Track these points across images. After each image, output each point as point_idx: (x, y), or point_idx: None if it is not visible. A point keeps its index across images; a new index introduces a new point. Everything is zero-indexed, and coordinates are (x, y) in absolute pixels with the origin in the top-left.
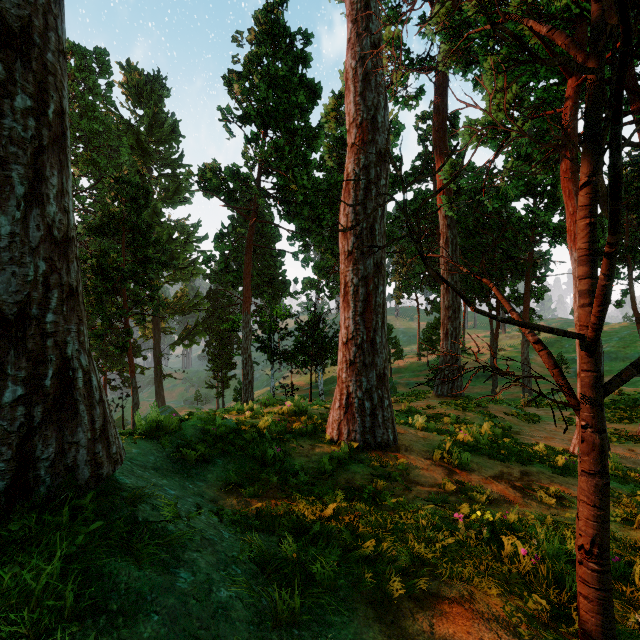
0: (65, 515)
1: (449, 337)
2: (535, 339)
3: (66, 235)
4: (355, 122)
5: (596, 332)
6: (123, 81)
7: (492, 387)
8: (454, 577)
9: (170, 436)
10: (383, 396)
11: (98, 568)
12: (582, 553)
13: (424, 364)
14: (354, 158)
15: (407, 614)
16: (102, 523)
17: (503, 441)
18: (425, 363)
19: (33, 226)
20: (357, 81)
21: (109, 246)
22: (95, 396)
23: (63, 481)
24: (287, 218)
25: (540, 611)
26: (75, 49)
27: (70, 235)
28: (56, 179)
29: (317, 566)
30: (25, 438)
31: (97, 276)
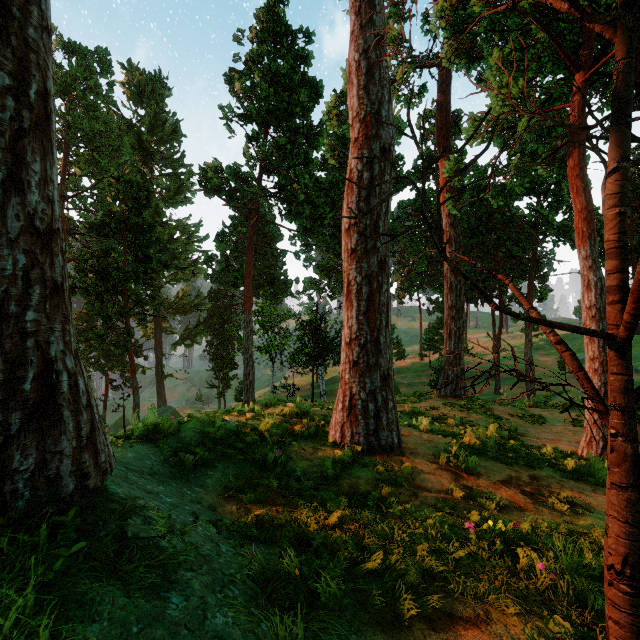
0: (43, 534)
1: (452, 337)
2: (557, 339)
3: (50, 226)
4: (358, 116)
5: (629, 331)
6: (124, 81)
7: (495, 387)
8: (468, 594)
9: (168, 439)
10: (387, 398)
11: (79, 595)
12: (612, 573)
13: (426, 364)
14: (357, 153)
15: (419, 637)
16: (85, 543)
17: (509, 443)
18: (427, 363)
19: (12, 216)
20: (360, 74)
21: (110, 246)
22: (82, 401)
23: (44, 495)
24: (288, 217)
25: (564, 635)
26: (76, 49)
27: (54, 226)
28: (39, 165)
29: (321, 584)
30: (1, 448)
31: (98, 276)
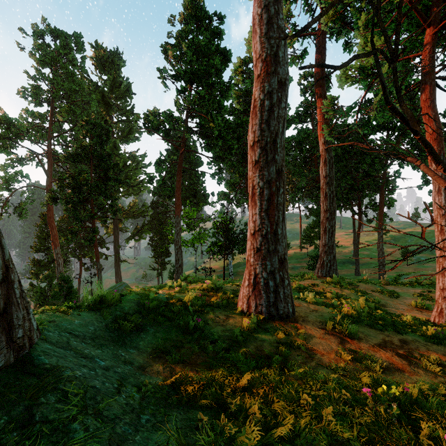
0: None
1: (327, 233)
2: None
3: None
4: (261, 57)
5: None
6: (93, 56)
7: (355, 270)
8: None
9: (111, 308)
10: (284, 277)
11: None
12: None
13: (304, 253)
14: (260, 86)
15: None
16: None
17: (377, 313)
18: (305, 253)
19: None
20: (262, 24)
21: (81, 169)
22: None
23: None
24: (207, 148)
25: None
26: (60, 34)
27: None
28: None
29: None
30: None
31: (72, 190)
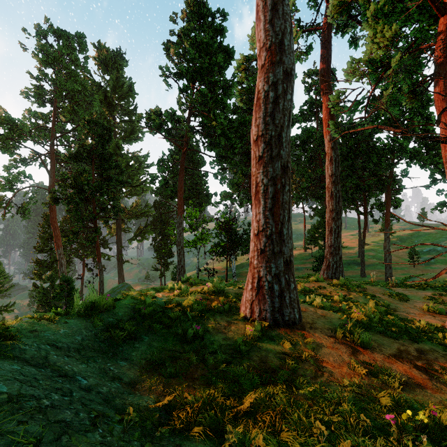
0: None
1: (333, 233)
2: None
3: None
4: (265, 46)
5: None
6: (96, 56)
7: (361, 272)
8: None
9: (103, 314)
10: (289, 280)
11: None
12: None
13: (309, 254)
14: (264, 77)
15: None
16: None
17: (388, 318)
18: (309, 254)
19: None
20: (266, 11)
21: (83, 169)
22: None
23: None
24: (209, 148)
25: None
26: (62, 34)
27: None
28: None
29: None
30: None
31: (74, 190)
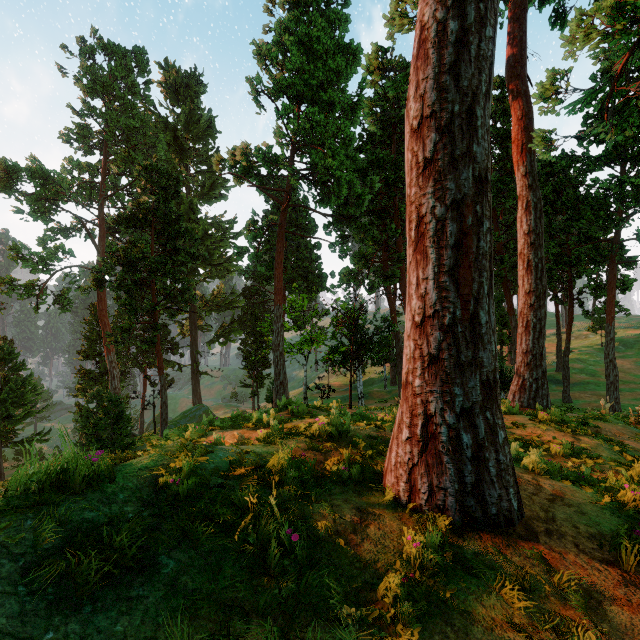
0: None
1: (531, 331)
2: None
3: None
4: None
5: None
6: (161, 80)
7: (563, 394)
8: None
9: (77, 500)
10: (495, 423)
11: None
12: None
13: None
14: None
15: None
16: None
17: None
18: None
19: None
20: None
21: (139, 238)
22: None
23: None
24: (323, 202)
25: None
26: (115, 50)
27: None
28: None
29: None
30: None
31: (124, 268)
